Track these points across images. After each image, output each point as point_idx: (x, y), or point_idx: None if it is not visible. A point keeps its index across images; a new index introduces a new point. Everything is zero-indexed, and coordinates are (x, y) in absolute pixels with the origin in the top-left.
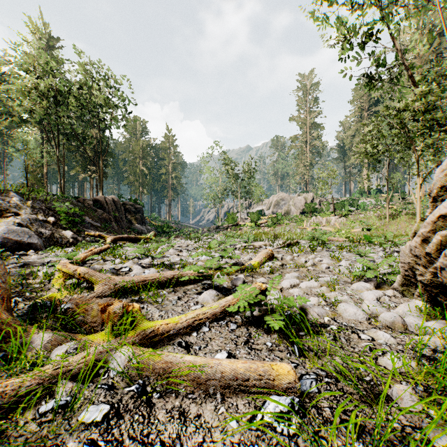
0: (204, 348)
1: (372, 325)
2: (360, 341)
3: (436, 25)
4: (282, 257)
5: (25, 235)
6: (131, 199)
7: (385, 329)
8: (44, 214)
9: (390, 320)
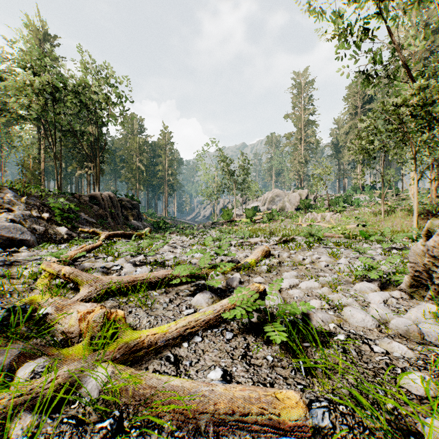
0: (196, 363)
1: (383, 334)
2: (373, 354)
3: (430, 23)
4: (279, 254)
5: (18, 232)
6: (128, 195)
7: (399, 338)
8: (38, 210)
9: (404, 328)
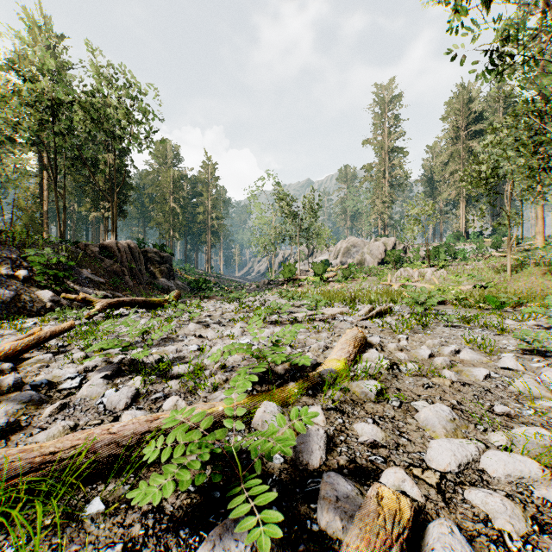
0: None
1: None
2: None
3: None
4: (380, 342)
5: None
6: (156, 245)
7: None
8: (13, 266)
9: None
